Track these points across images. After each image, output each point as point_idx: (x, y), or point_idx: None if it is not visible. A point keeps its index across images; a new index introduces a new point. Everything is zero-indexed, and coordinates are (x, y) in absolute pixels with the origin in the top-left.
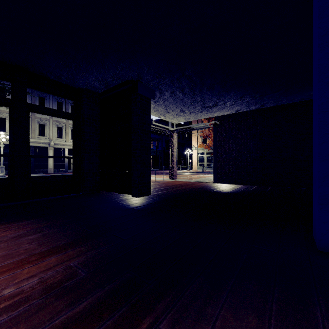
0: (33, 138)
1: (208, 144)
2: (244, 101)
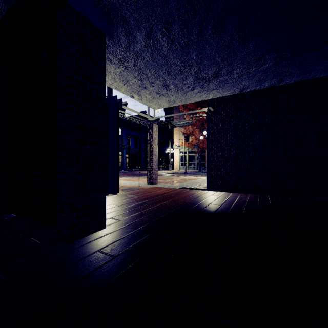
0: None
1: (191, 142)
2: (260, 68)
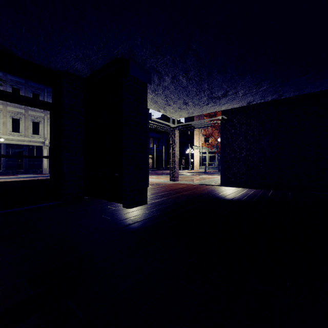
0: (27, 136)
1: (211, 143)
2: (260, 89)
